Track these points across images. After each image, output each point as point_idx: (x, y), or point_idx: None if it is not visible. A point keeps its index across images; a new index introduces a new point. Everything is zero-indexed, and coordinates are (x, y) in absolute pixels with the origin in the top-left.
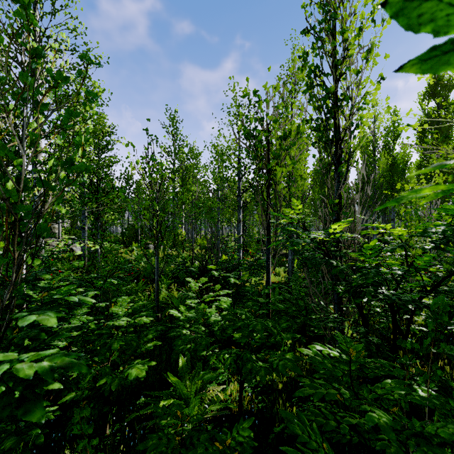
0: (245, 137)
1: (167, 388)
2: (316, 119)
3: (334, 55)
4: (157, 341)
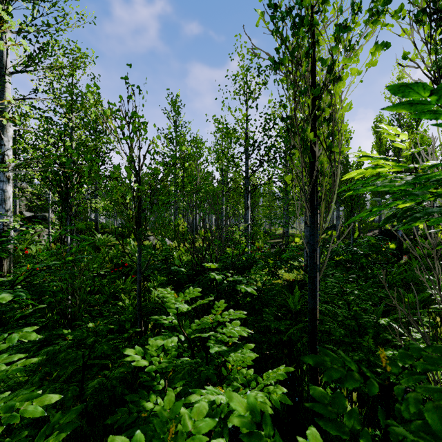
0: (273, 19)
1: None
2: None
3: None
4: (119, 388)
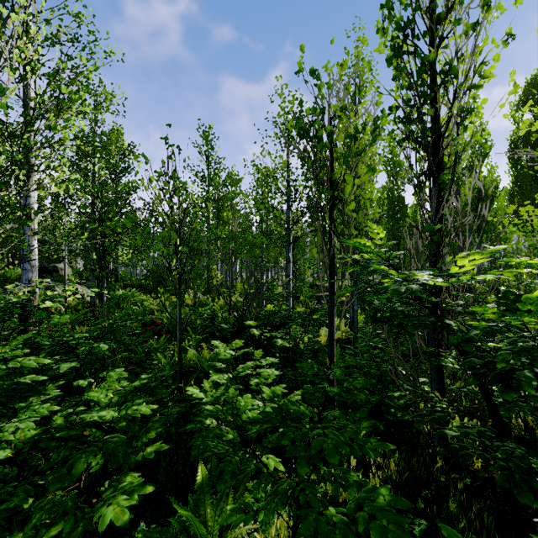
0: (299, 134)
1: (184, 503)
2: (407, 102)
3: (435, 3)
4: (173, 427)
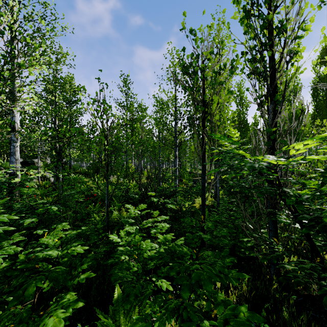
0: (182, 71)
1: (107, 310)
2: (254, 47)
3: None
4: (101, 261)
